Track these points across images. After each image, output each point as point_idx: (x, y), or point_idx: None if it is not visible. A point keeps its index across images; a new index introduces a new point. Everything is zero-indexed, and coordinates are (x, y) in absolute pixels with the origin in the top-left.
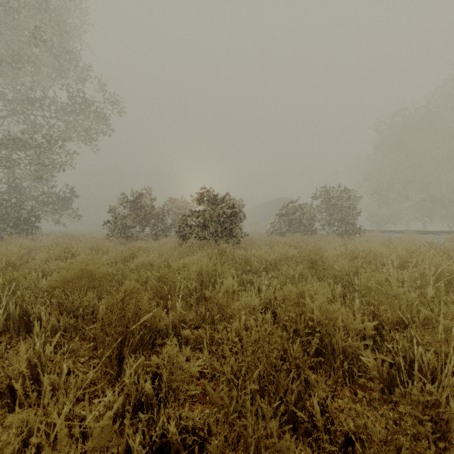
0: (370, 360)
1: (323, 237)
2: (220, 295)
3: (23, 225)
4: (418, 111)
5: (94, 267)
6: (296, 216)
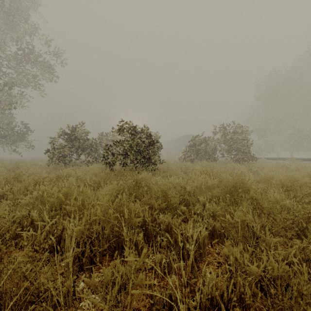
0: None
1: (225, 163)
2: None
3: None
4: (287, 71)
5: None
6: (202, 147)
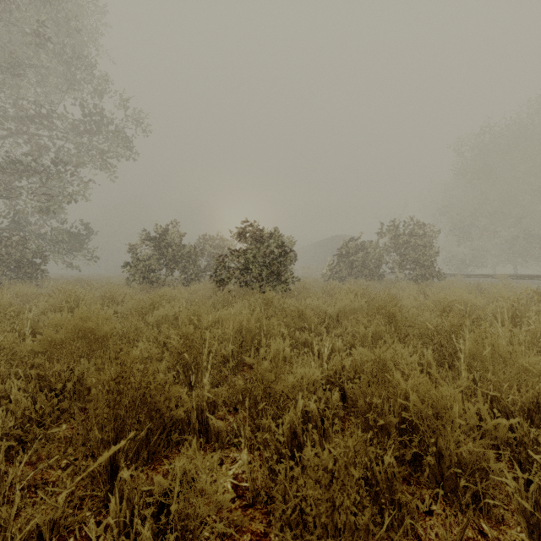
0: (508, 482)
1: (393, 282)
2: (266, 364)
3: (27, 268)
4: (508, 128)
5: (93, 324)
6: (359, 257)
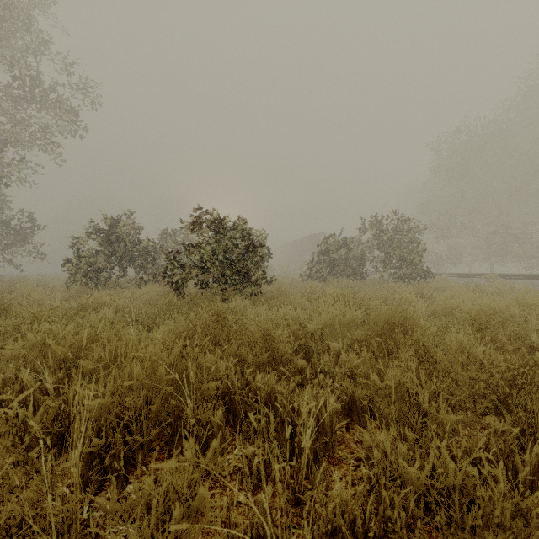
0: None
1: (379, 282)
2: None
3: None
4: (485, 126)
5: None
6: (341, 255)
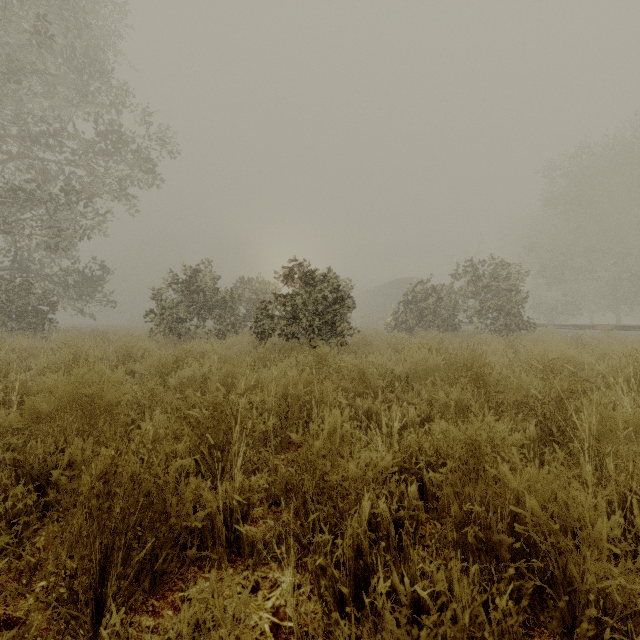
0: None
1: (472, 335)
2: (318, 445)
3: (31, 318)
4: (609, 148)
5: (93, 390)
6: (430, 304)
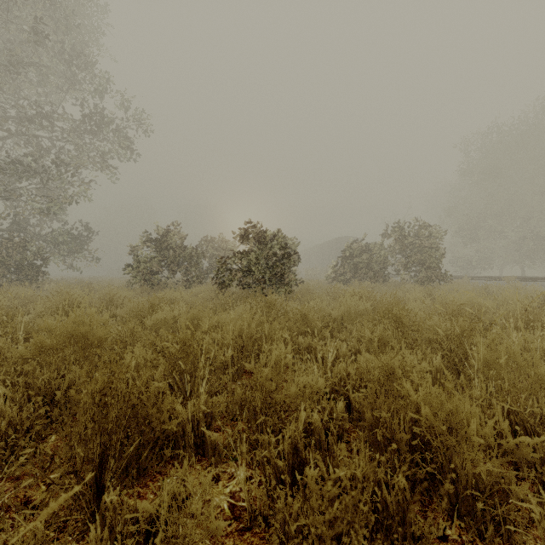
0: (533, 507)
1: (399, 285)
2: (266, 371)
3: (27, 270)
4: (515, 127)
5: (86, 329)
6: (363, 259)
